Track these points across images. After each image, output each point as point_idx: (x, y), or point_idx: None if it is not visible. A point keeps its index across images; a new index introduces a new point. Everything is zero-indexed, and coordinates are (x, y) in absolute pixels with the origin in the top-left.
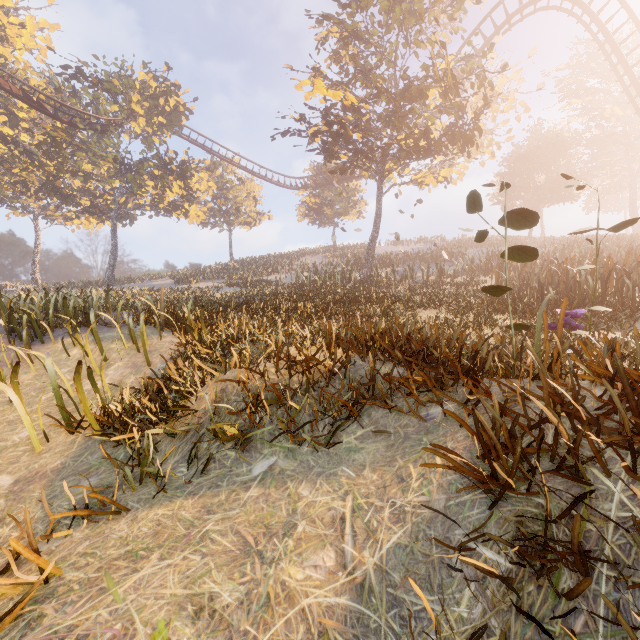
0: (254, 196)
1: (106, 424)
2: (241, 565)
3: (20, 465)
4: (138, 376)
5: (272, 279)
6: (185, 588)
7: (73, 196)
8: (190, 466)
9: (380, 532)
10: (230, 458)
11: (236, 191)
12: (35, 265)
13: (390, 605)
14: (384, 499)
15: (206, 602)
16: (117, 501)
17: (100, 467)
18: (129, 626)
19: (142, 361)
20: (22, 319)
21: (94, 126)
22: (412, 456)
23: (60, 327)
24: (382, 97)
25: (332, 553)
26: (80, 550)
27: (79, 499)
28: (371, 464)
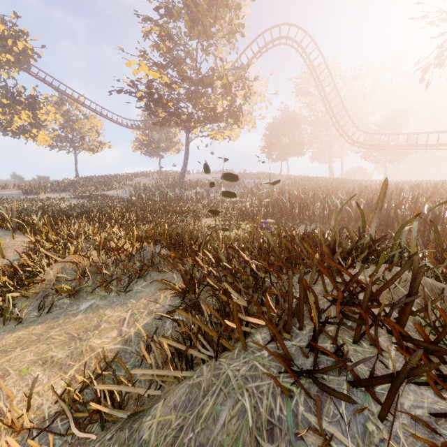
0: (97, 129)
1: None
2: (69, 344)
3: None
4: None
5: (111, 194)
6: (37, 357)
7: None
8: (40, 311)
9: (140, 320)
10: (66, 304)
11: (81, 124)
12: None
13: (138, 344)
14: (146, 308)
15: (49, 359)
16: None
17: None
18: (6, 372)
19: None
20: None
21: None
22: (164, 290)
23: None
24: (186, 82)
25: (116, 332)
26: None
27: None
28: (145, 297)
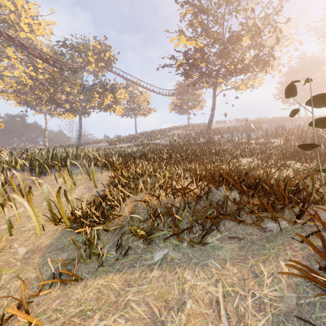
0: (147, 100)
1: (73, 221)
2: None
3: (30, 242)
4: (90, 193)
5: (156, 142)
6: None
7: (62, 103)
8: (117, 251)
9: (247, 318)
10: (140, 248)
11: (138, 98)
12: (45, 137)
13: None
14: (245, 289)
15: None
16: (76, 271)
17: (69, 246)
18: None
19: (92, 185)
20: (36, 163)
21: (71, 69)
22: (260, 257)
23: (54, 167)
24: (217, 42)
25: None
26: (53, 306)
27: (57, 267)
28: (230, 259)
